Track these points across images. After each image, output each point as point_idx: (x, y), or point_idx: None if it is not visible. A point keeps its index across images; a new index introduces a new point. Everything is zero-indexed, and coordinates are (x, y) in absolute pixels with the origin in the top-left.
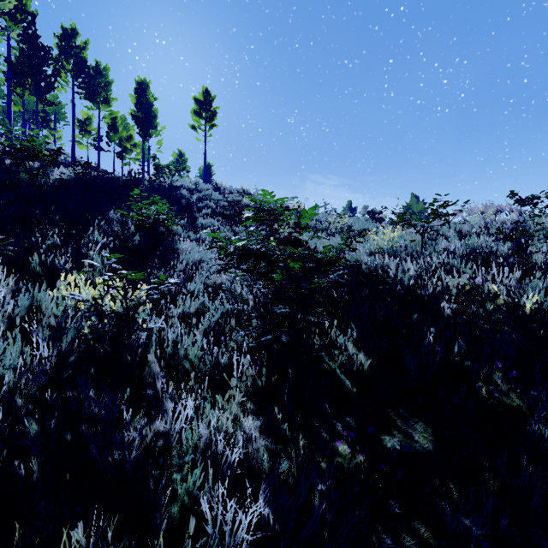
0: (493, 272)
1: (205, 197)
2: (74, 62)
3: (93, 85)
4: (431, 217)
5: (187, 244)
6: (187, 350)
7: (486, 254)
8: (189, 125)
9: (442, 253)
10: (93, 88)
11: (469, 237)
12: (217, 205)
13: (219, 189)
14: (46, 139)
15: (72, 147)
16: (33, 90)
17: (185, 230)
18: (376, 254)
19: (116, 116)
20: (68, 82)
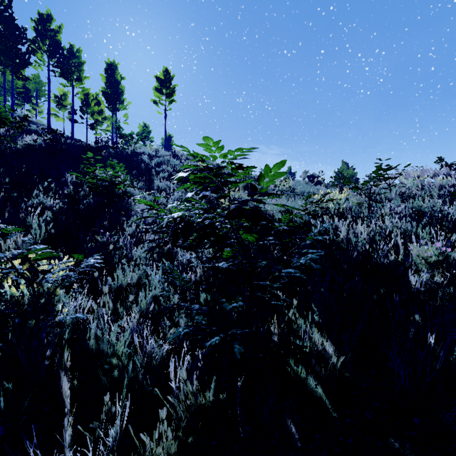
0: (452, 238)
1: (164, 162)
2: (49, 44)
3: (67, 64)
4: (378, 180)
5: (142, 206)
6: (114, 344)
7: (440, 218)
8: (151, 100)
9: (391, 216)
10: (67, 67)
11: (412, 200)
12: (173, 169)
13: (177, 156)
14: (27, 113)
15: (47, 119)
16: (9, 65)
17: (141, 192)
18: (324, 216)
19: (89, 93)
20: (44, 61)
